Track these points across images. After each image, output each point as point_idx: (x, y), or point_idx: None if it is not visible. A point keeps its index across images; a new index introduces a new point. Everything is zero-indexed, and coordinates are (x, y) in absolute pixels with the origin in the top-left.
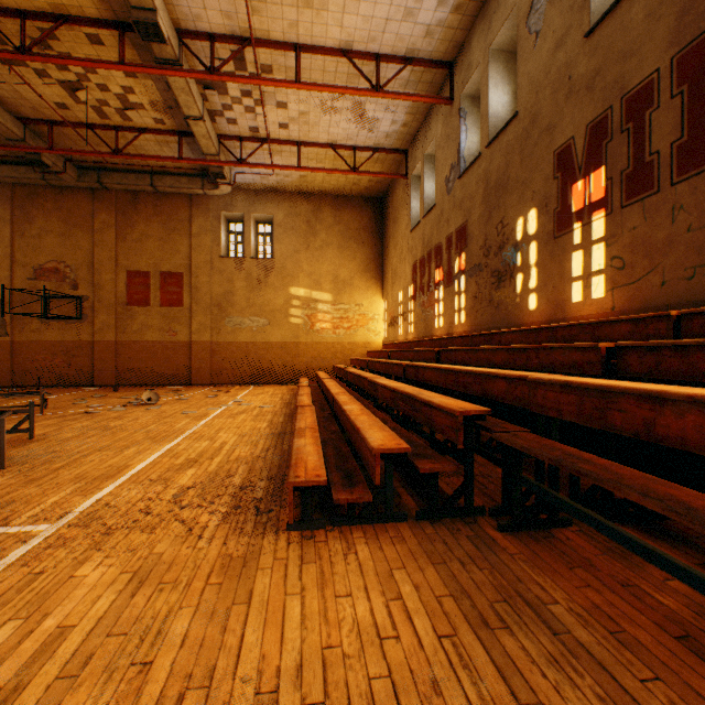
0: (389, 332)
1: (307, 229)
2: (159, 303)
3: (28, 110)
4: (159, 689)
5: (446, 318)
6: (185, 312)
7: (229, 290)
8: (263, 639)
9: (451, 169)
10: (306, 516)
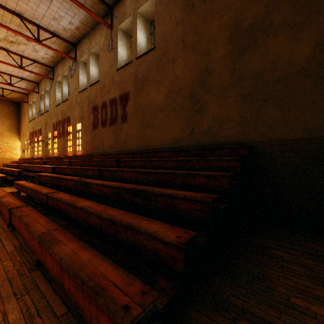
0: (22, 154)
1: None
2: None
3: None
4: None
5: (38, 152)
6: None
7: None
8: None
9: (39, 111)
10: None
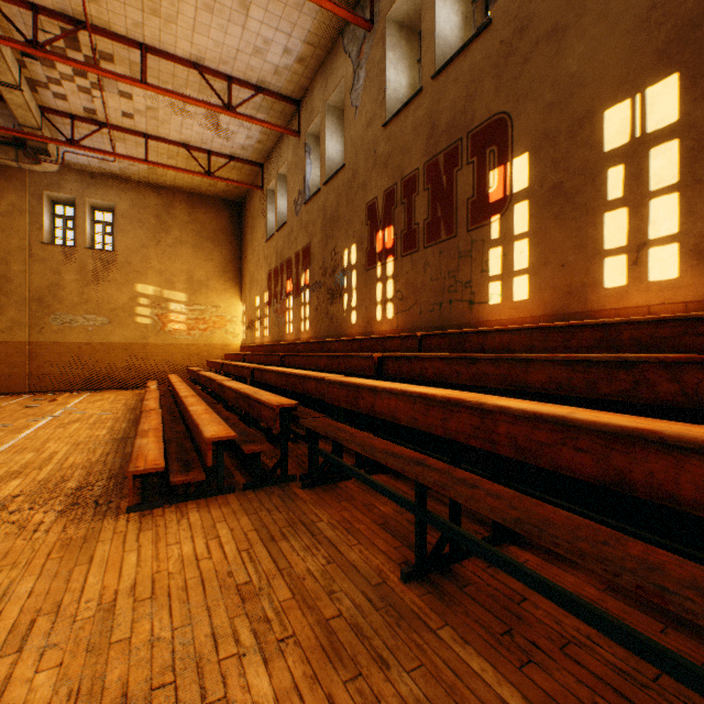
0: (247, 334)
1: (158, 224)
2: None
3: None
4: (12, 622)
5: (295, 325)
6: None
7: (55, 282)
8: (104, 579)
9: (299, 194)
10: (146, 498)
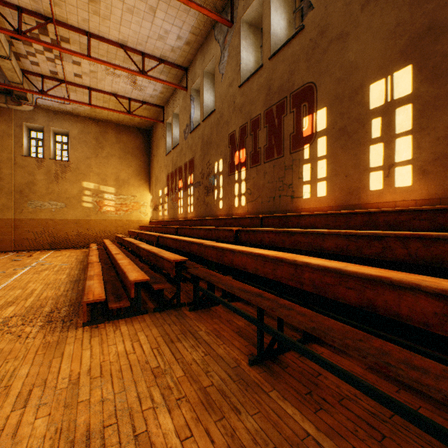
0: (154, 214)
1: (97, 143)
2: None
3: None
4: (18, 391)
5: (184, 209)
6: None
7: (31, 181)
8: (71, 366)
9: (186, 126)
10: (94, 318)
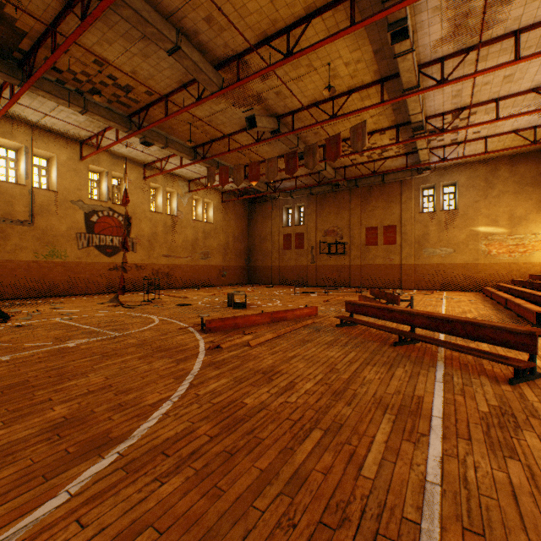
0: None
1: (485, 185)
2: (382, 243)
3: (338, 165)
4: None
5: None
6: (397, 247)
7: (425, 232)
8: None
9: None
10: (539, 323)
